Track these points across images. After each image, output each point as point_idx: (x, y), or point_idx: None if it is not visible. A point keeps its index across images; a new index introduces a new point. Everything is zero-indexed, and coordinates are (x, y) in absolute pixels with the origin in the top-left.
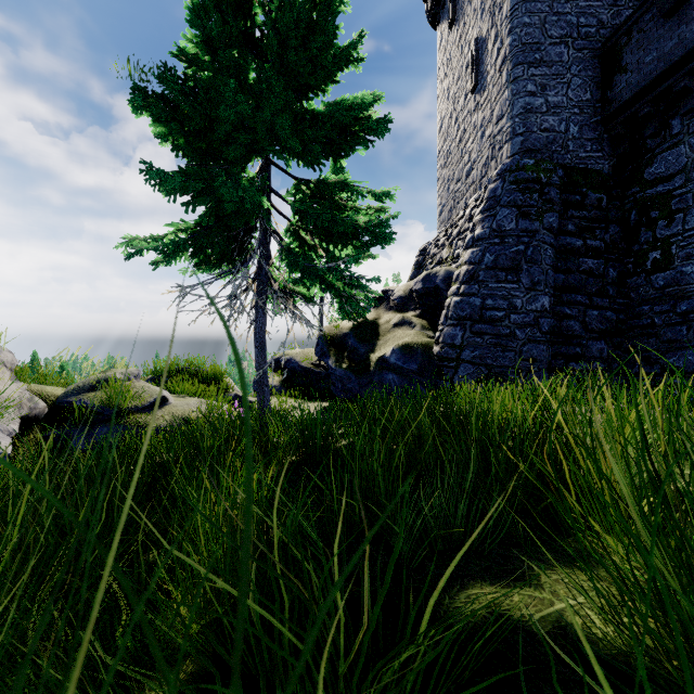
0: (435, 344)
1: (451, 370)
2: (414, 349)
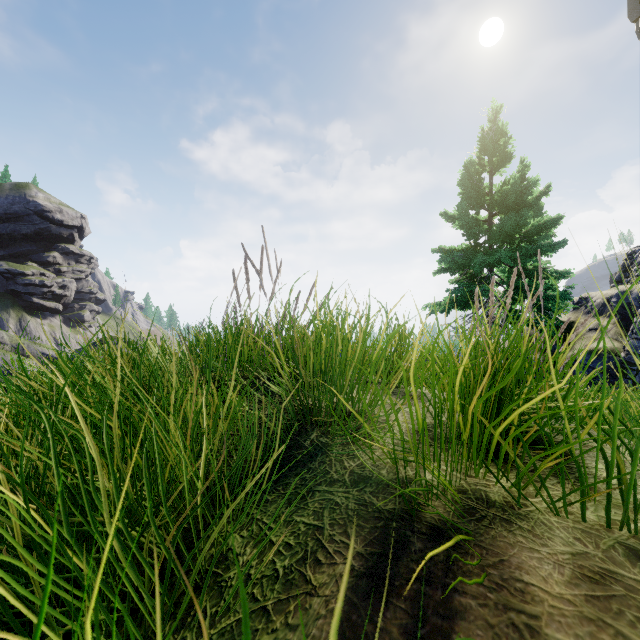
0: (623, 350)
1: (633, 372)
2: (601, 354)
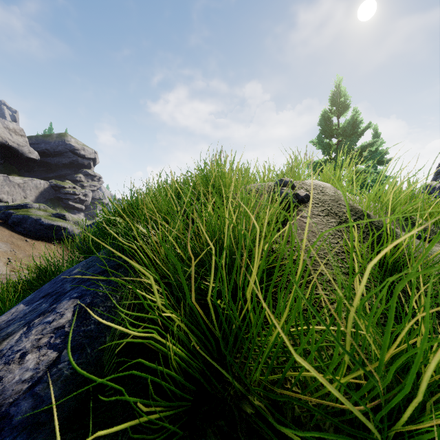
0: None
1: None
2: None
